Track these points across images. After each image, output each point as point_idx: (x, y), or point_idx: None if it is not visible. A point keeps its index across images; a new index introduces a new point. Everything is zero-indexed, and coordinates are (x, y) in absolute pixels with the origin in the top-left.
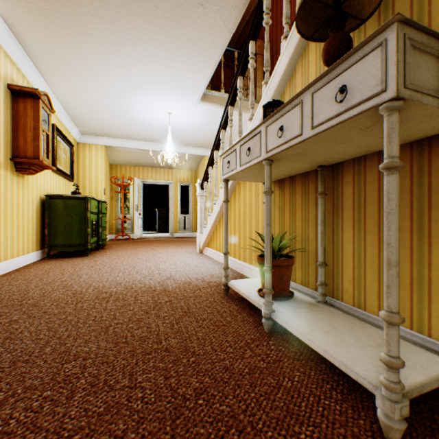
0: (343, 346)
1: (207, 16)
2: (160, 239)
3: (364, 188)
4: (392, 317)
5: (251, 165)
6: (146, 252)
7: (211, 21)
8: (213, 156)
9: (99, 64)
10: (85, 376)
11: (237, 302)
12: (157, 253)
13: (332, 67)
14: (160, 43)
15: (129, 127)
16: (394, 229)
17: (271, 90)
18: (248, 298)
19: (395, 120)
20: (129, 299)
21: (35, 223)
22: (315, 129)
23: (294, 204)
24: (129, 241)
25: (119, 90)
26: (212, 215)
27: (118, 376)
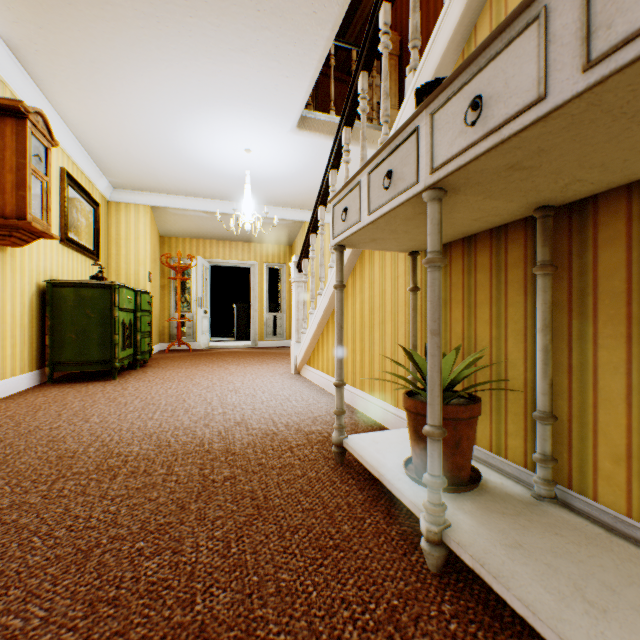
0: None
1: None
2: (236, 351)
3: None
4: None
5: (394, 207)
6: (210, 372)
7: None
8: (317, 216)
9: (126, 61)
10: None
11: (362, 483)
12: (227, 374)
13: None
14: (225, 19)
15: (186, 175)
16: None
17: (425, 77)
18: (386, 482)
19: None
20: (157, 472)
21: (27, 326)
22: (598, 67)
23: (473, 291)
24: (189, 354)
25: (164, 110)
26: (315, 314)
27: None
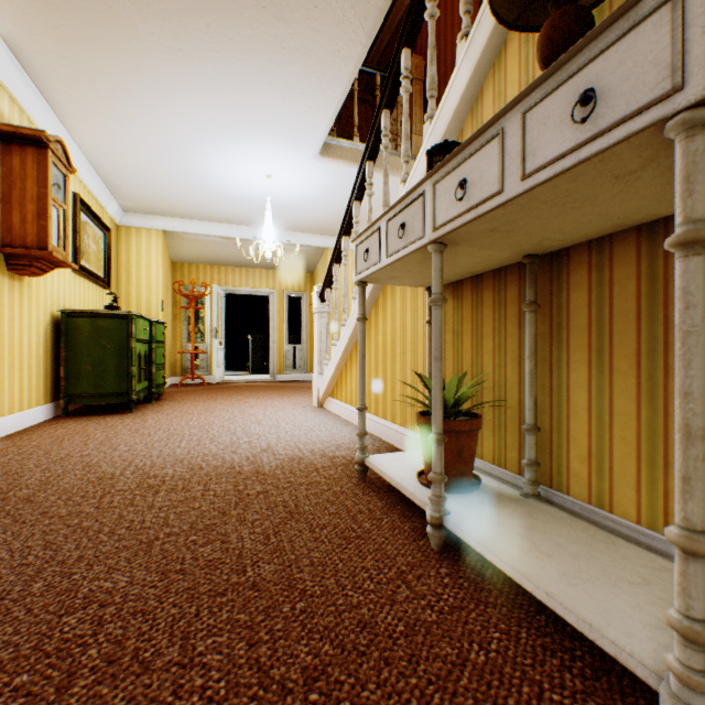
0: (581, 583)
1: (330, 6)
2: (253, 385)
3: (610, 294)
4: (695, 541)
5: (406, 254)
6: (229, 405)
7: (337, 15)
8: (341, 246)
9: (148, 90)
10: (98, 641)
11: (382, 494)
12: (248, 407)
13: (565, 57)
14: (250, 54)
15: (203, 199)
16: (700, 365)
17: (440, 128)
18: (401, 488)
19: (701, 147)
20: (195, 488)
21: (42, 357)
22: (529, 180)
23: (480, 324)
24: (204, 388)
25: (183, 136)
26: (338, 345)
27: (160, 641)
